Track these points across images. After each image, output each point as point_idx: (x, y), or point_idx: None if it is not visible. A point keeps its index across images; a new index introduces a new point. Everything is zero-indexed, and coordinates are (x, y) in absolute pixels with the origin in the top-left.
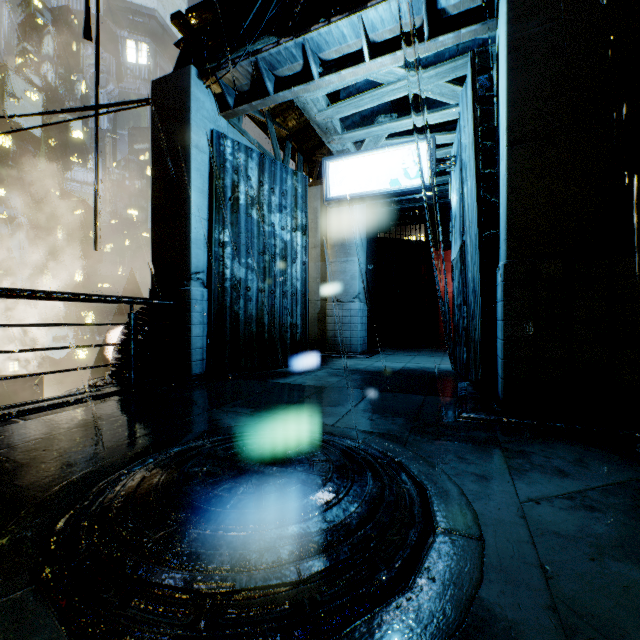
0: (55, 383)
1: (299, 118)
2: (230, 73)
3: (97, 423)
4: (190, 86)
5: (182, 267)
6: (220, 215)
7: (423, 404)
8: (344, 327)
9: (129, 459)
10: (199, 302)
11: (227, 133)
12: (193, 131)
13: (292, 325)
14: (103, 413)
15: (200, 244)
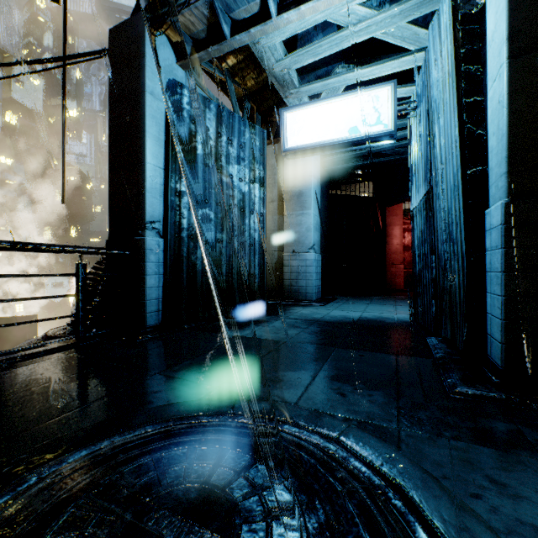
0: (54, 322)
1: (257, 77)
2: (185, 17)
3: (9, 396)
4: (145, 31)
5: (137, 216)
6: (176, 164)
7: (398, 368)
8: (300, 276)
9: (4, 475)
10: (154, 252)
11: (185, 84)
12: (148, 77)
13: (250, 275)
14: (27, 379)
15: (155, 193)
